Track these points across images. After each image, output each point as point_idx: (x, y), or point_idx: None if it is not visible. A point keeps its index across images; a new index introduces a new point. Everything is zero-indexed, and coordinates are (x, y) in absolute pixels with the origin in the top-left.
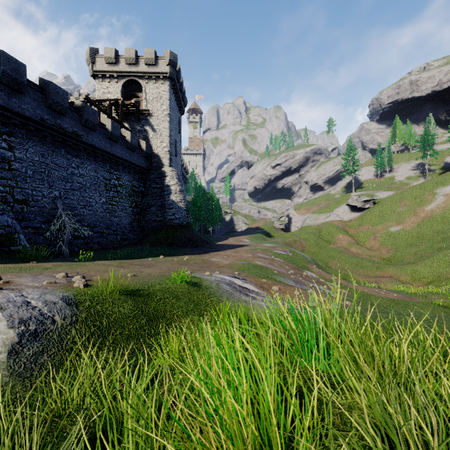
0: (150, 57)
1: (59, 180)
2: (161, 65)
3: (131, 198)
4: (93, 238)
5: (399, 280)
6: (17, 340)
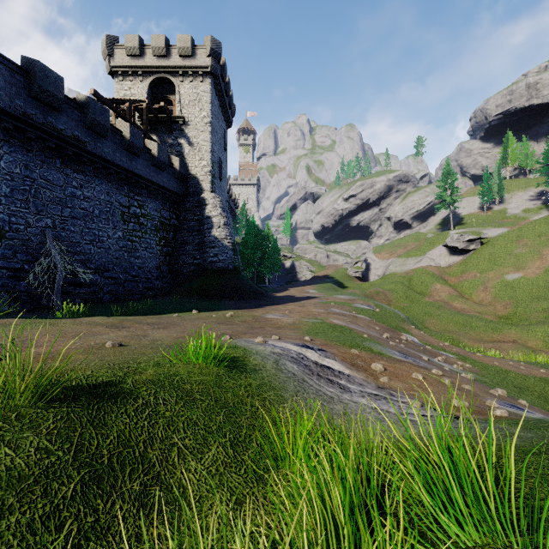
0: (186, 45)
1: (52, 203)
2: (200, 56)
3: (160, 233)
4: (104, 285)
5: (526, 346)
6: None
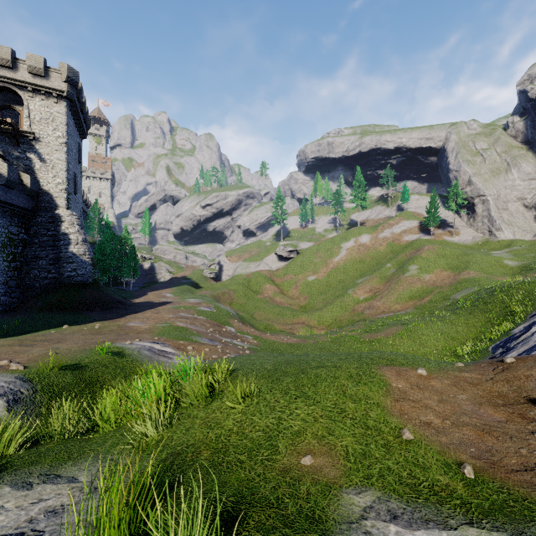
0: (37, 66)
1: None
2: (54, 79)
3: (7, 249)
4: None
5: (309, 325)
6: (7, 405)
